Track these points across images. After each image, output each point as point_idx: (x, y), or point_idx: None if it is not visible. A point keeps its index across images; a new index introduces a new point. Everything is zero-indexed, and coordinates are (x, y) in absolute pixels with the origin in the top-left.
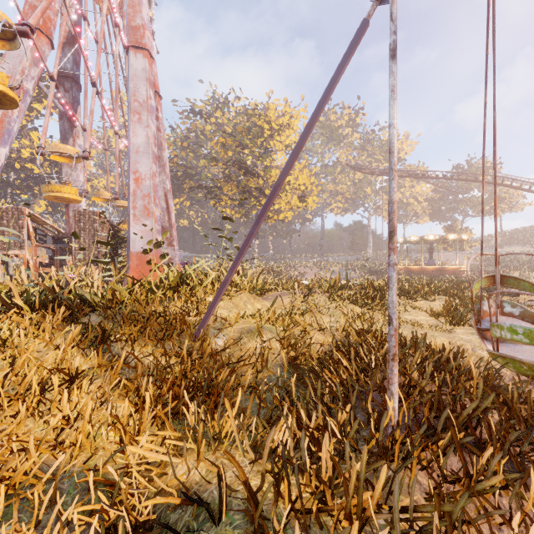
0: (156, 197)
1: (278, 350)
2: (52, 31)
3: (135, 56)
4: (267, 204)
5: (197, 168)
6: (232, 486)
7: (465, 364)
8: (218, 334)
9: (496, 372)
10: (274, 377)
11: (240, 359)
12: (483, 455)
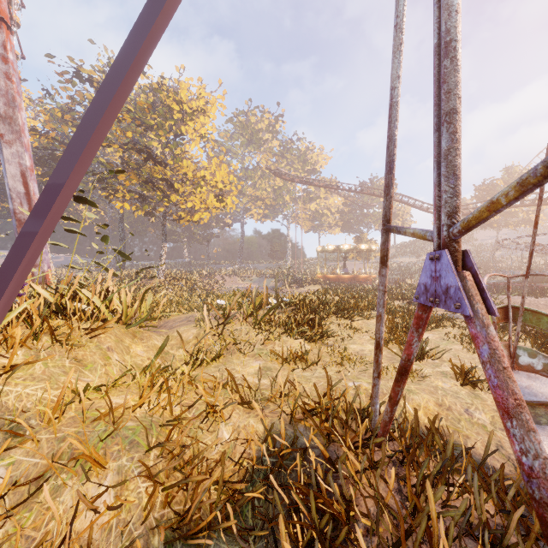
0: None
1: (140, 507)
2: None
3: None
4: (90, 120)
5: None
6: None
7: None
8: None
9: None
10: None
11: None
12: None
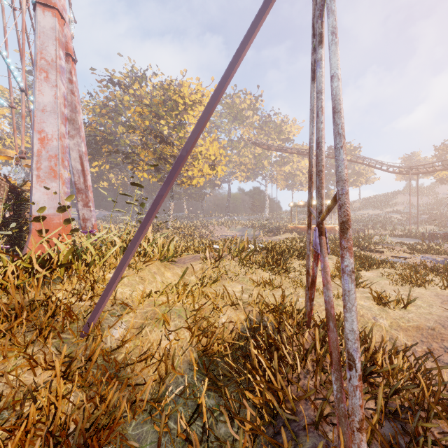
0: (65, 158)
1: (187, 341)
2: None
3: (43, 13)
4: (173, 172)
5: (116, 135)
6: None
7: (398, 364)
8: (115, 323)
9: (421, 363)
10: (182, 379)
11: (141, 357)
12: None
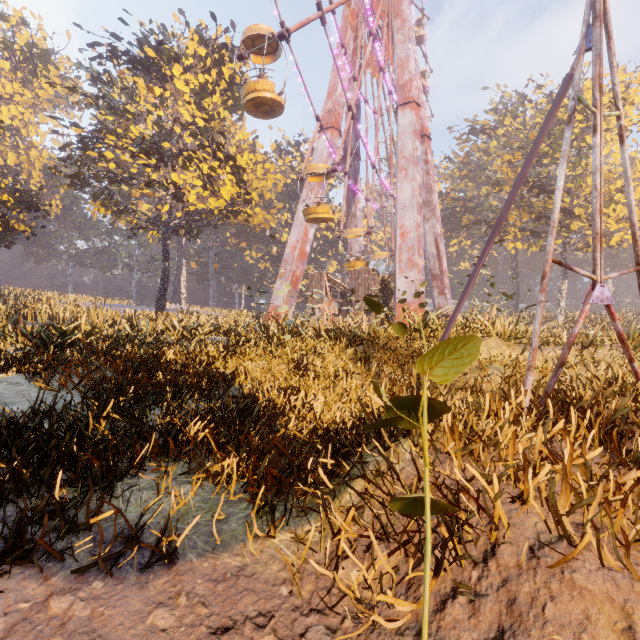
0: (420, 247)
1: (498, 385)
2: (340, 122)
3: (403, 113)
4: (481, 256)
5: (479, 198)
6: None
7: None
8: None
9: None
10: None
11: (462, 387)
12: (569, 430)
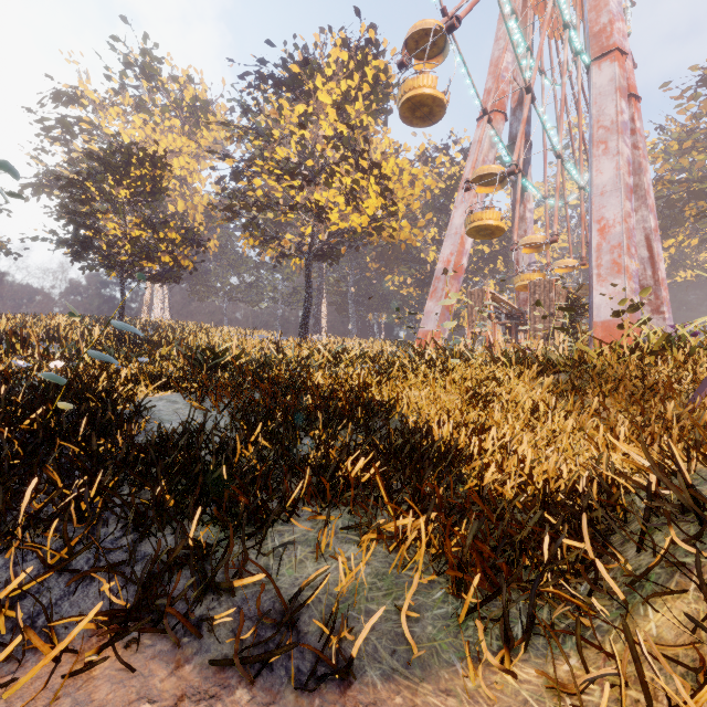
0: (630, 245)
1: None
2: (506, 103)
3: (598, 69)
4: None
5: None
6: (704, 468)
7: None
8: None
9: None
10: None
11: None
12: None
